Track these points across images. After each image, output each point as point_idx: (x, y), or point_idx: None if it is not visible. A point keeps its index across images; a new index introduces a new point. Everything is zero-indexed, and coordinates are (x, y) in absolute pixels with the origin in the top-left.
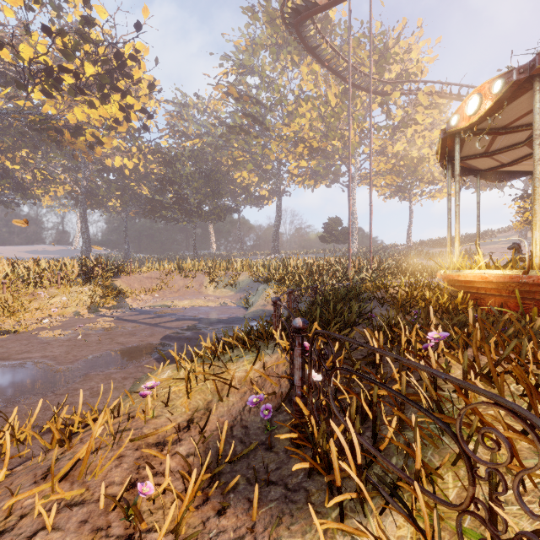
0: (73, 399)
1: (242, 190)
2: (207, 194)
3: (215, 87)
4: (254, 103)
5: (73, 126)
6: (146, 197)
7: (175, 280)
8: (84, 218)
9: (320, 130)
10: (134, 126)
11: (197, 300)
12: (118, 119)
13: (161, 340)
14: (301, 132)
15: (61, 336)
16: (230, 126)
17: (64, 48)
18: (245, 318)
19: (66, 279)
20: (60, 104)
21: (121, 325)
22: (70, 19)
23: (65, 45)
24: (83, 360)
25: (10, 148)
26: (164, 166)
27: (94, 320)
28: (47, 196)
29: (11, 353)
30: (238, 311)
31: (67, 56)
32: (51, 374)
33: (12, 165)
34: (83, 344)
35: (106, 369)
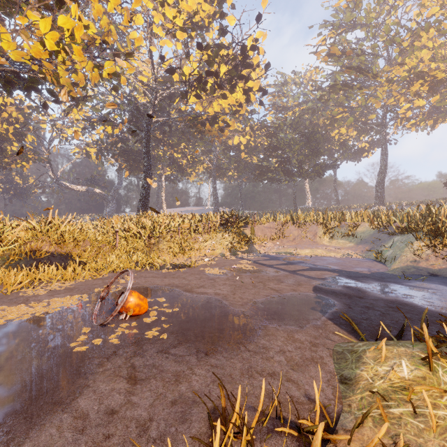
0: (272, 366)
1: (339, 146)
2: (307, 154)
3: (317, 53)
4: (358, 54)
5: (211, 118)
6: (256, 165)
7: (289, 230)
8: (215, 185)
9: (446, 57)
10: (247, 110)
11: (317, 250)
12: (241, 103)
13: (314, 292)
14: (418, 67)
15: (220, 274)
16: (332, 85)
17: (208, 59)
18: (396, 275)
19: (213, 227)
20: (204, 102)
21: (262, 269)
22: (211, 36)
23: (208, 57)
24: (251, 305)
25: (176, 144)
26: (269, 137)
27: (237, 261)
28: (194, 173)
29: (192, 285)
30: (374, 265)
31: (209, 64)
32: (231, 317)
33: (177, 155)
34: (241, 285)
35: (281, 322)
